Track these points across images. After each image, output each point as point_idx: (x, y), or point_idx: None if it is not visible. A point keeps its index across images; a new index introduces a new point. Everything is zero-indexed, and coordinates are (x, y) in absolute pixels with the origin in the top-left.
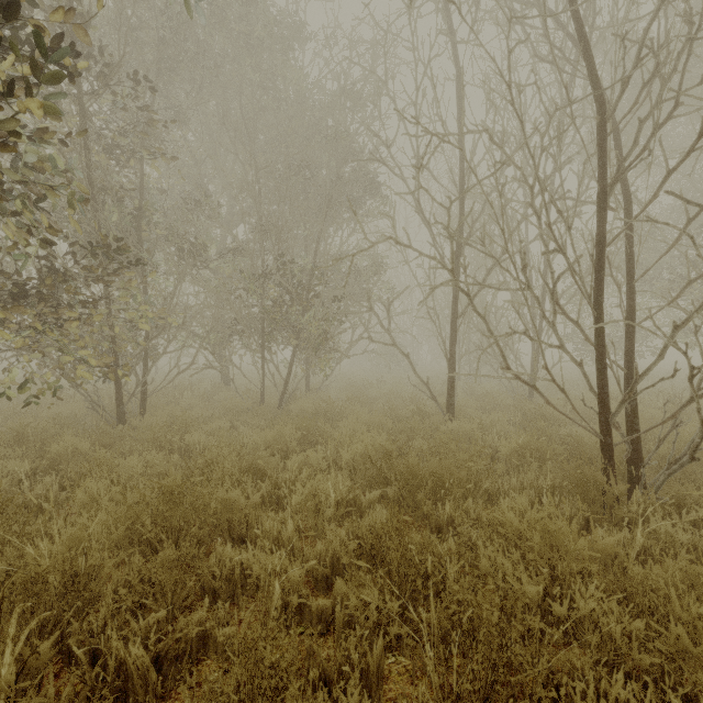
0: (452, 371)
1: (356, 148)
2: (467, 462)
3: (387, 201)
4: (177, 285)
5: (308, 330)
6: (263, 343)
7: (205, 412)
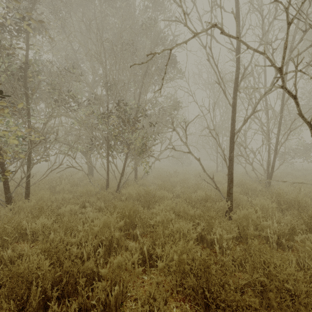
0: (231, 170)
1: (163, 40)
2: (310, 294)
3: (180, 71)
4: (51, 114)
5: (134, 143)
6: (107, 151)
7: (69, 195)
